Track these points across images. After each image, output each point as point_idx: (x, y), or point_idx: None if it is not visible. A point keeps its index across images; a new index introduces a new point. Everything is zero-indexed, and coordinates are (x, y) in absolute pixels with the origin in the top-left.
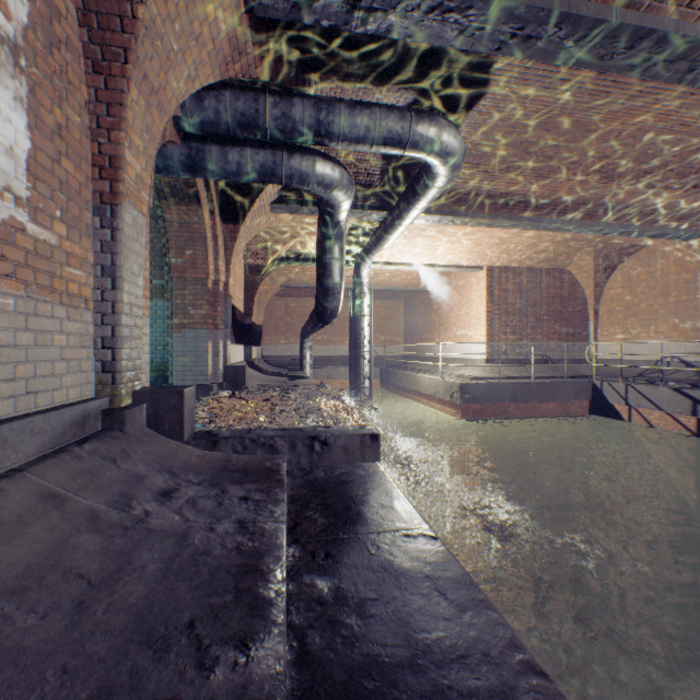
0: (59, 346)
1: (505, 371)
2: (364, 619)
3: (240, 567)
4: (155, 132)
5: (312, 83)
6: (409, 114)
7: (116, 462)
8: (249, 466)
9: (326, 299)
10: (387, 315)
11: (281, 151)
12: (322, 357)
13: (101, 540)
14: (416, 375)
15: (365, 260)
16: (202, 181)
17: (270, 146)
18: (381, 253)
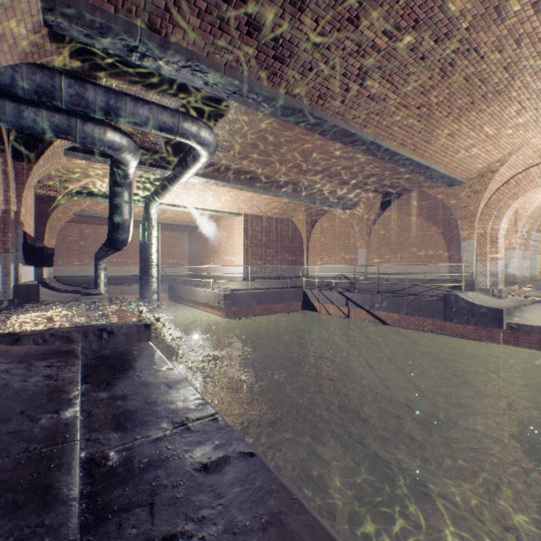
0: None
1: (256, 284)
2: (126, 400)
3: (50, 391)
4: None
5: (103, 76)
6: (178, 115)
7: None
8: (50, 351)
9: (118, 231)
10: (175, 243)
11: (76, 118)
12: (117, 276)
13: None
14: (195, 289)
15: (154, 202)
16: None
17: (66, 112)
18: (167, 197)
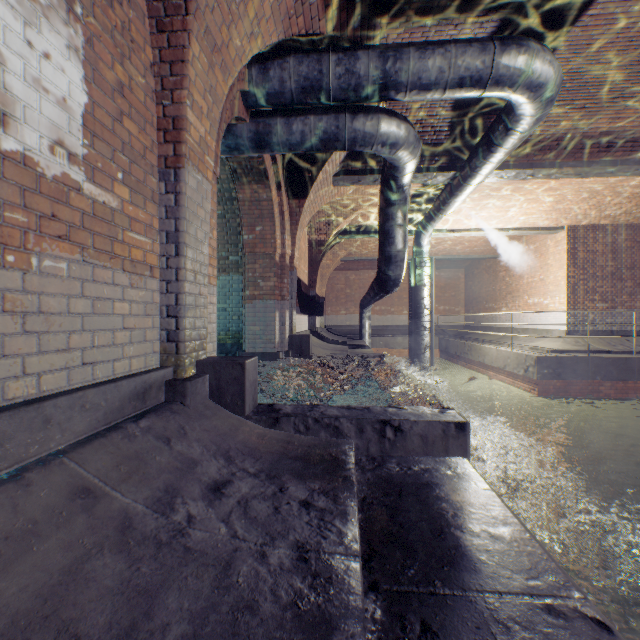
0: (121, 314)
1: (593, 343)
2: None
3: None
4: (219, 95)
5: (377, 32)
6: (491, 44)
7: (169, 442)
8: (312, 452)
9: (388, 267)
10: (446, 285)
11: (344, 114)
12: (379, 326)
13: (123, 567)
14: (480, 346)
15: (426, 228)
16: (270, 158)
17: (333, 110)
18: (442, 220)
